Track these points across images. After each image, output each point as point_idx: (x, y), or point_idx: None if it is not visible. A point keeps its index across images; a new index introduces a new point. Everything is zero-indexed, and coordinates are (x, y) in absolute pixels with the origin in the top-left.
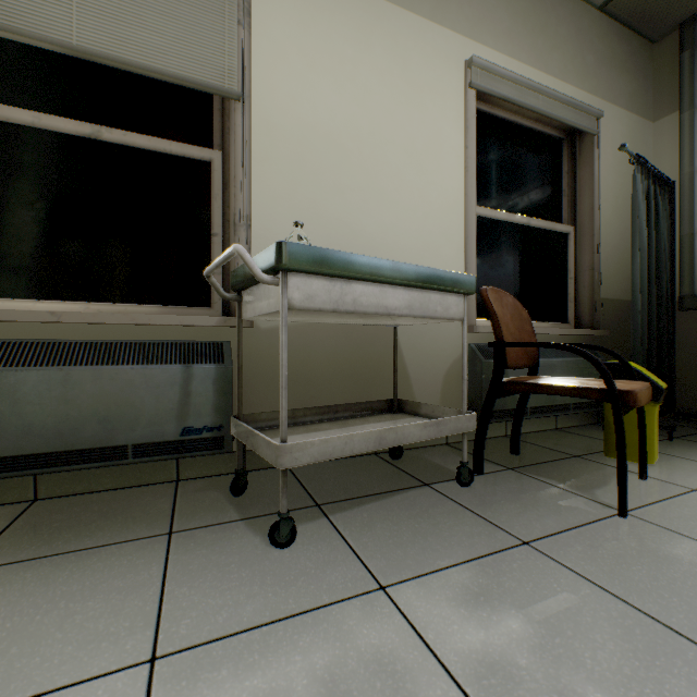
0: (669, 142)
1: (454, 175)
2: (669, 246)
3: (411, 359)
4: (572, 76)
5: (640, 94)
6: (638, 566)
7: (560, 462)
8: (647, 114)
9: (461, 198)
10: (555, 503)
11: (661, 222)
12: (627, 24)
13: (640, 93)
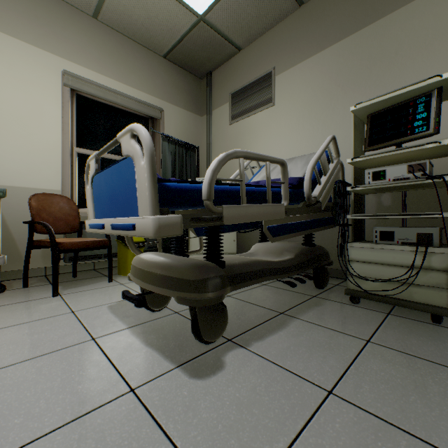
0: (205, 127)
1: (54, 131)
2: (196, 176)
3: (16, 230)
4: (146, 88)
5: (194, 102)
6: (8, 312)
7: (89, 279)
8: (198, 112)
9: (59, 144)
10: (34, 295)
11: (185, 165)
12: (183, 68)
13: (194, 102)
